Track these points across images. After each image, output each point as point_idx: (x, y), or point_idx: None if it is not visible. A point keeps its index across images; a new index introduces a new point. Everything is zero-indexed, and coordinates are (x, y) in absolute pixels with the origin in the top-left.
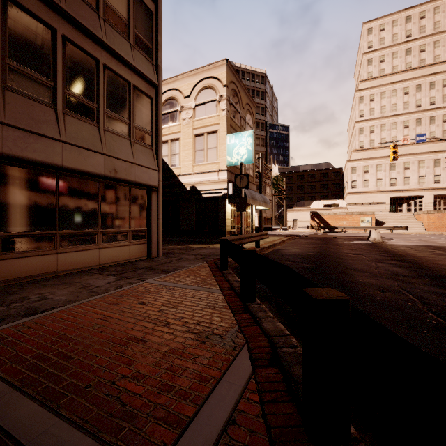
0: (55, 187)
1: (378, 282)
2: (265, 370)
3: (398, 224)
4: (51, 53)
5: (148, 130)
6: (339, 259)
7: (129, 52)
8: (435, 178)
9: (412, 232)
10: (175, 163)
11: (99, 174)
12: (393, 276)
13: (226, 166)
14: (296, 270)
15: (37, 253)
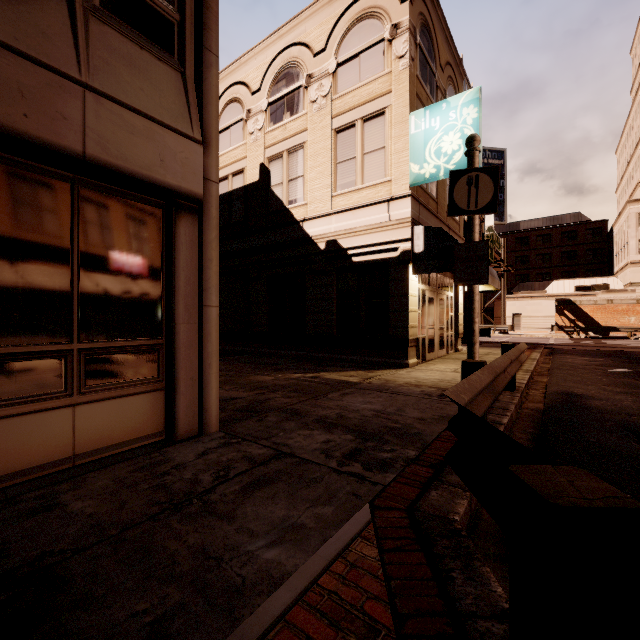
0: None
1: None
2: None
3: None
4: None
5: (163, 0)
6: None
7: None
8: None
9: None
10: (297, 196)
11: None
12: None
13: (409, 188)
14: None
15: None
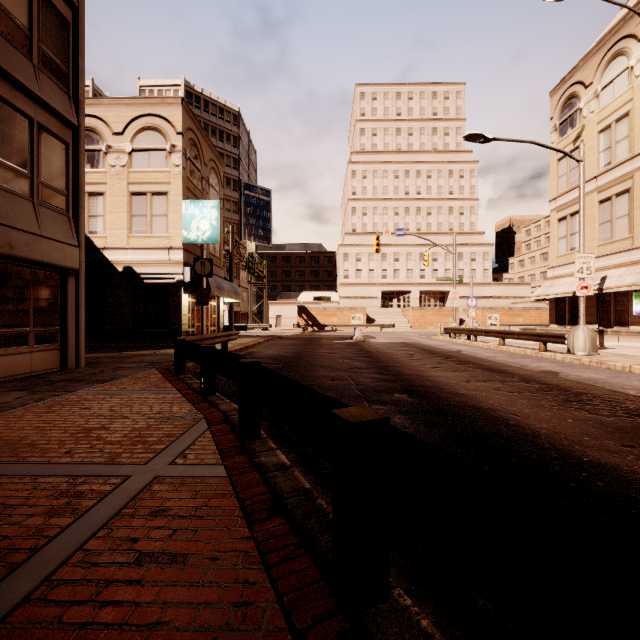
0: None
1: (334, 374)
2: (218, 426)
3: (388, 321)
4: None
5: (61, 189)
6: (313, 358)
7: (32, 76)
8: (421, 273)
9: (399, 330)
10: (97, 229)
11: None
12: (350, 369)
13: (182, 243)
14: None
15: None
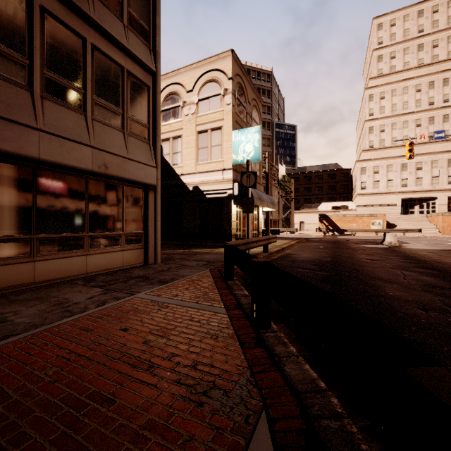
0: (31, 184)
1: (413, 296)
2: None
3: (410, 226)
4: (26, 25)
5: (144, 122)
6: (358, 266)
7: (122, 33)
8: (449, 179)
9: (425, 235)
10: (177, 162)
11: (85, 169)
12: (428, 288)
13: (232, 165)
14: (312, 279)
15: (9, 261)
